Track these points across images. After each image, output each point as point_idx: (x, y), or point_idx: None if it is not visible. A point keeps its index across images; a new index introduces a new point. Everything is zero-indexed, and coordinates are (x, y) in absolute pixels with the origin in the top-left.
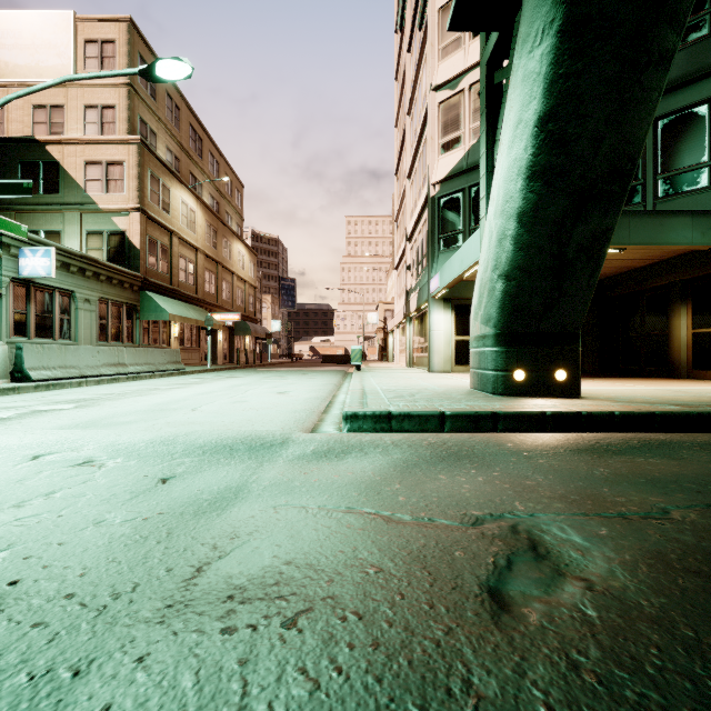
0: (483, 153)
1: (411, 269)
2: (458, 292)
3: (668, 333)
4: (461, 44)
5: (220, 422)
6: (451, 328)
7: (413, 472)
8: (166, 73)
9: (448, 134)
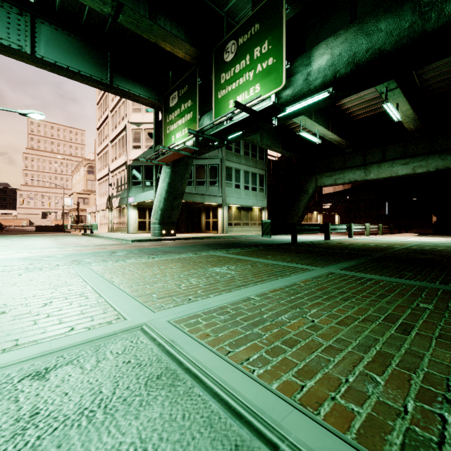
0: (155, 174)
1: (112, 186)
2: (139, 203)
3: (201, 220)
4: (141, 112)
5: (102, 243)
6: (136, 216)
7: (153, 243)
8: (33, 117)
9: (136, 143)
